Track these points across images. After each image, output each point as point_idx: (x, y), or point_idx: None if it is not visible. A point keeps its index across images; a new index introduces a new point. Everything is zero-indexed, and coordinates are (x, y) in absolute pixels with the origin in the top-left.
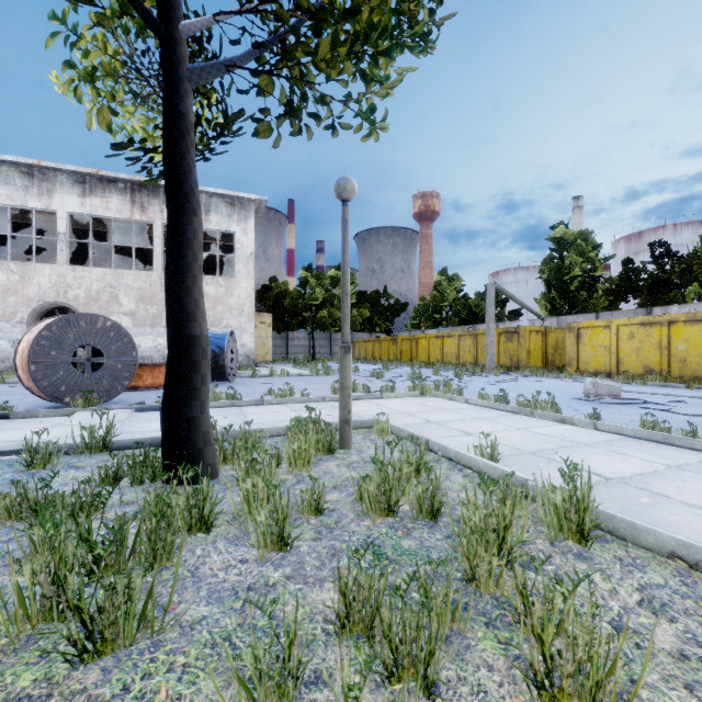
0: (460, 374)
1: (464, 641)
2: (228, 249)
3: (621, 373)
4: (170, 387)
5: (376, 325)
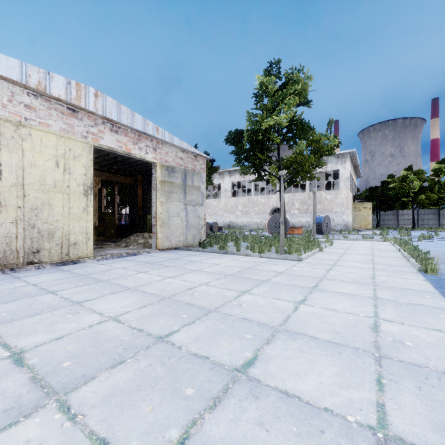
0: None
1: None
2: None
3: None
4: None
5: None
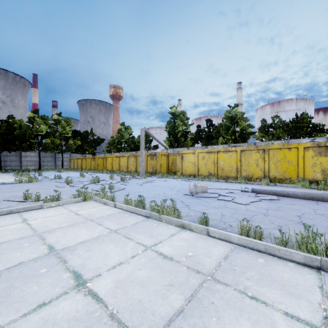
0: (124, 179)
1: None
2: None
3: (200, 175)
4: None
5: (86, 149)
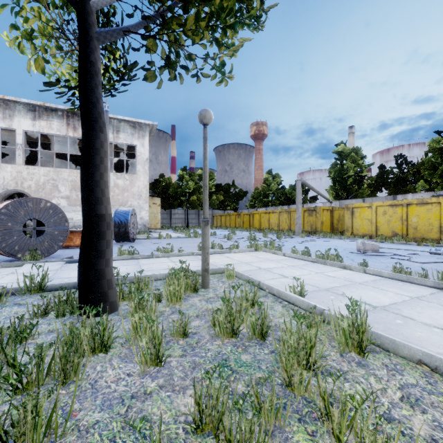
0: (280, 237)
1: (284, 434)
2: (132, 156)
3: (378, 236)
4: (84, 249)
5: (227, 205)
